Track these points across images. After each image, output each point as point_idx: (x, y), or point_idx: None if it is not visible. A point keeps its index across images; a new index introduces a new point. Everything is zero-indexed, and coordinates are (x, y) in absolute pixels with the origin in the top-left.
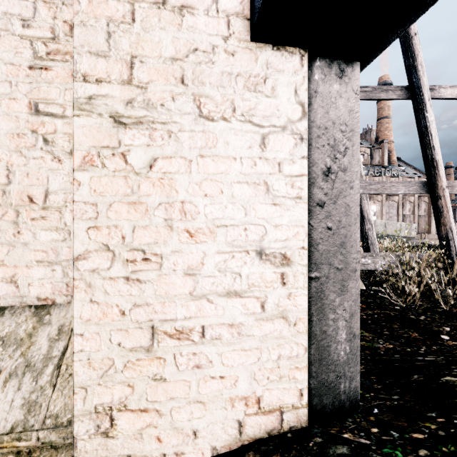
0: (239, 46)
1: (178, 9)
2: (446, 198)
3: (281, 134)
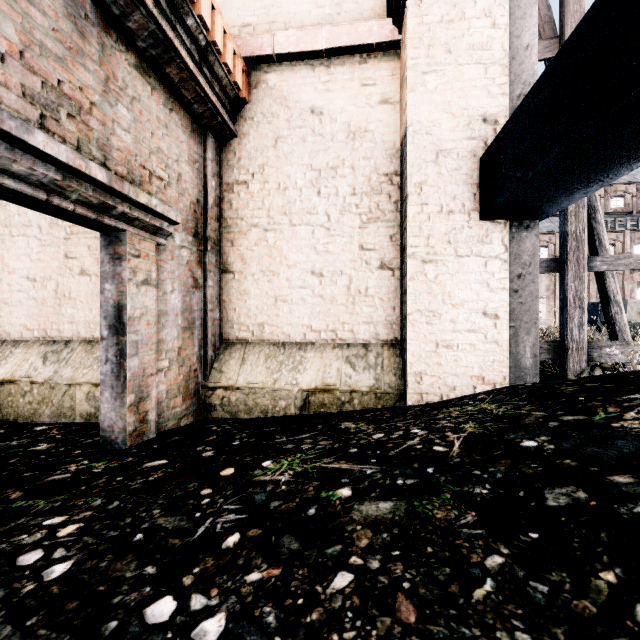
0: (474, 224)
1: (447, 213)
2: None
3: (495, 260)
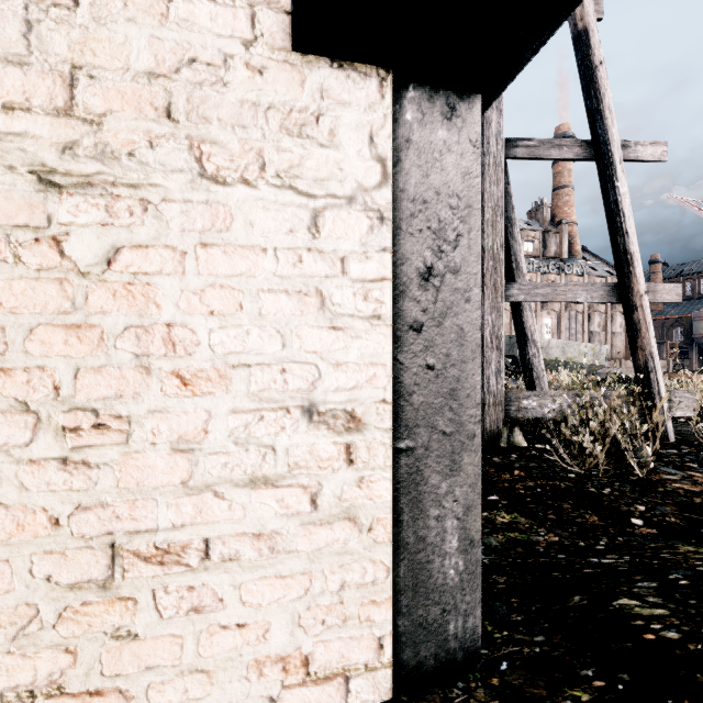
0: (272, 58)
1: None
2: (645, 309)
3: (346, 210)
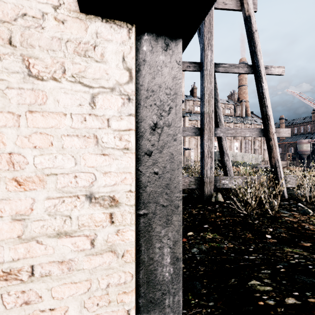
0: (69, 15)
1: None
2: (275, 140)
3: (110, 94)
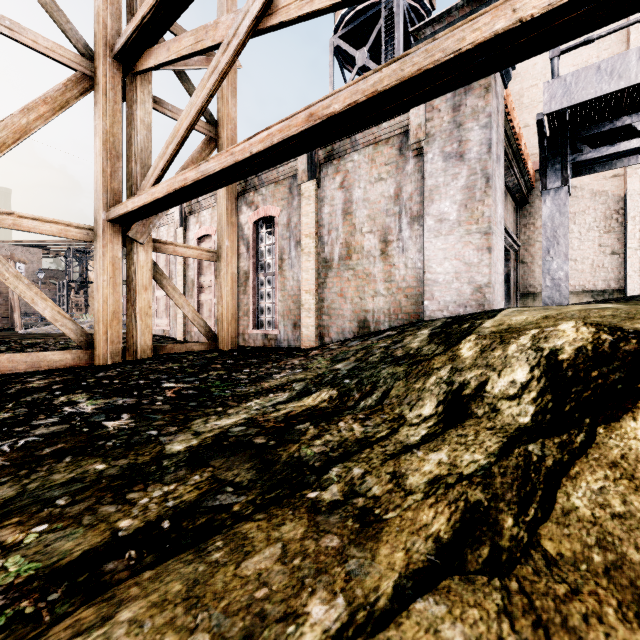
0: None
1: None
2: None
3: None
